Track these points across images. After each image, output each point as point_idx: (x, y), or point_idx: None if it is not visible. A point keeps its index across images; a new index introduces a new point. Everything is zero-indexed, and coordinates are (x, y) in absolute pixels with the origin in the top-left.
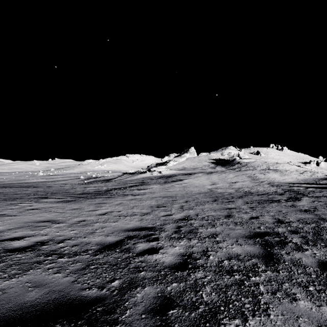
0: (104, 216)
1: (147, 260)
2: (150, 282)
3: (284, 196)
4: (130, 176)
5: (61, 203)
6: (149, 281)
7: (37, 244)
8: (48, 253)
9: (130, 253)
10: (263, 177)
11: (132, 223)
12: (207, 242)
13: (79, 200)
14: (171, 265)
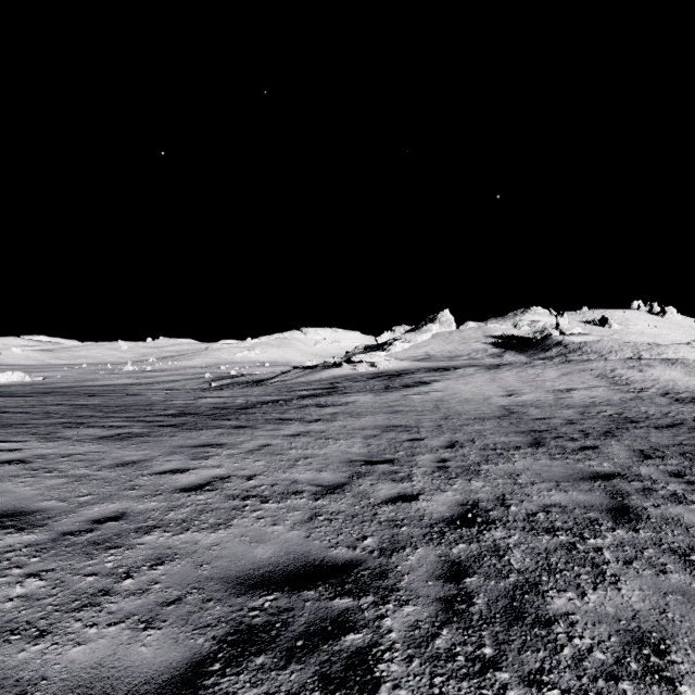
0: (195, 498)
1: None
2: None
3: None
4: (306, 372)
5: (102, 443)
6: None
7: None
8: None
9: None
10: (641, 378)
11: (277, 536)
12: None
13: (159, 434)
14: None
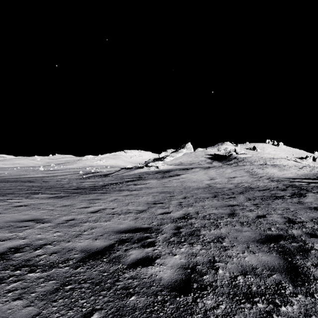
0: (96, 214)
1: (140, 276)
2: (143, 317)
3: (287, 192)
4: (127, 171)
5: (52, 199)
6: (141, 315)
7: (10, 251)
8: (18, 264)
9: (120, 264)
10: (262, 172)
11: (126, 223)
12: (212, 248)
13: (73, 196)
14: (171, 284)
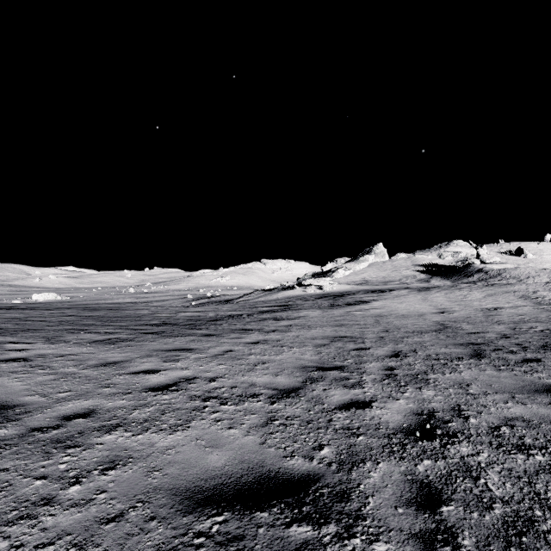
0: (160, 398)
1: None
2: None
3: None
4: (265, 293)
5: (94, 346)
6: None
7: None
8: None
9: None
10: None
11: (232, 441)
12: None
13: (142, 339)
14: None
